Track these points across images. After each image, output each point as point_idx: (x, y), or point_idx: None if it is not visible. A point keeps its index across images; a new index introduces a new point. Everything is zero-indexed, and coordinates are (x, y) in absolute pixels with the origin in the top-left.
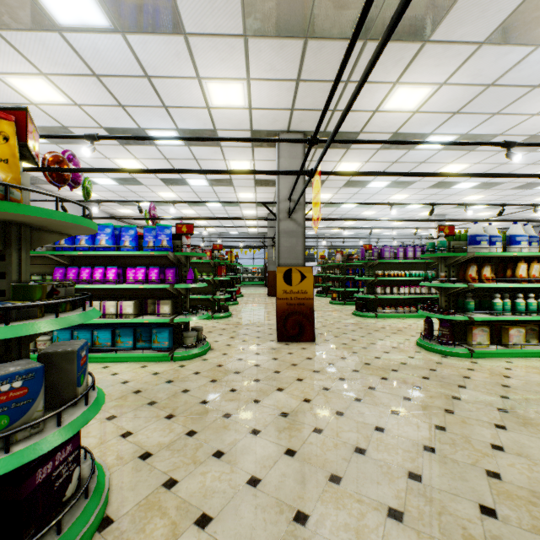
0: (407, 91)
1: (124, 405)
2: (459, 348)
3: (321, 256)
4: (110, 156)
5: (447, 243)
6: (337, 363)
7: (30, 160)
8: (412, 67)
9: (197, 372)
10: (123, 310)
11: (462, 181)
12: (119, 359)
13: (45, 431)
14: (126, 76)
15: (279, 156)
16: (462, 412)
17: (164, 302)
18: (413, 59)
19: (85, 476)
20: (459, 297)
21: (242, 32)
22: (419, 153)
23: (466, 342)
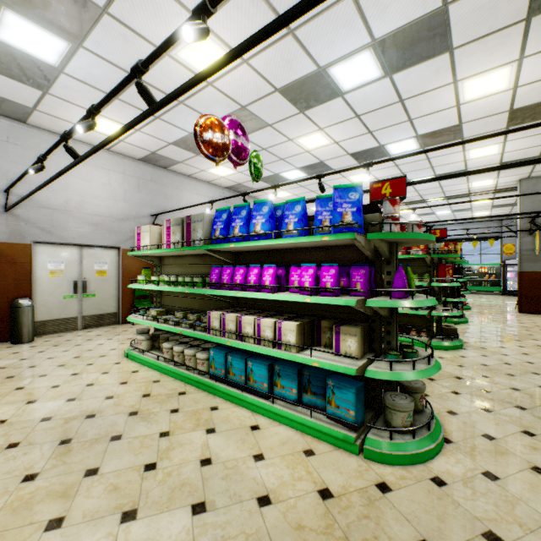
0: None
1: None
2: None
3: None
4: (292, 136)
5: None
6: None
7: None
8: None
9: None
10: (282, 337)
11: None
12: (275, 416)
13: None
14: None
15: None
16: None
17: (346, 330)
18: None
19: None
20: None
21: None
22: None
23: None
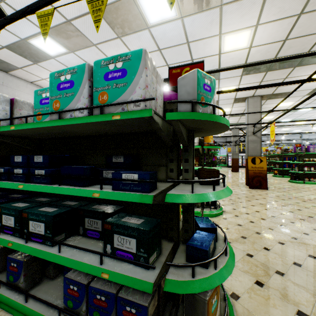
0: None
1: None
2: None
3: (266, 150)
4: None
5: None
6: (280, 196)
7: None
8: None
9: None
10: None
11: None
12: None
13: None
14: None
15: (248, 107)
16: None
17: None
18: None
19: None
20: None
21: (240, 75)
22: None
23: None
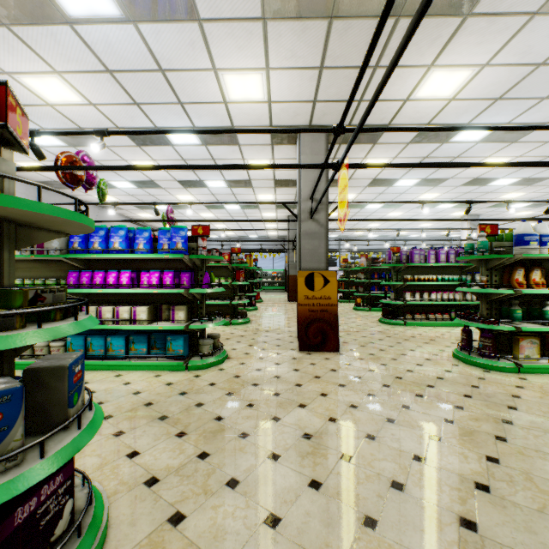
0: (444, 75)
1: (133, 419)
2: (504, 362)
3: (344, 260)
4: (127, 158)
5: (489, 244)
6: (364, 376)
7: (16, 147)
8: (450, 47)
9: (213, 383)
10: (137, 316)
11: (501, 177)
12: (132, 367)
13: (24, 464)
14: (139, 71)
15: (300, 153)
16: (517, 440)
17: (178, 308)
18: (452, 37)
19: (81, 507)
20: (503, 304)
21: (260, 14)
22: (454, 146)
23: (511, 354)
